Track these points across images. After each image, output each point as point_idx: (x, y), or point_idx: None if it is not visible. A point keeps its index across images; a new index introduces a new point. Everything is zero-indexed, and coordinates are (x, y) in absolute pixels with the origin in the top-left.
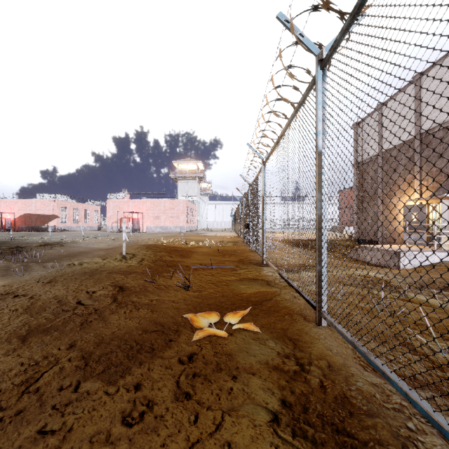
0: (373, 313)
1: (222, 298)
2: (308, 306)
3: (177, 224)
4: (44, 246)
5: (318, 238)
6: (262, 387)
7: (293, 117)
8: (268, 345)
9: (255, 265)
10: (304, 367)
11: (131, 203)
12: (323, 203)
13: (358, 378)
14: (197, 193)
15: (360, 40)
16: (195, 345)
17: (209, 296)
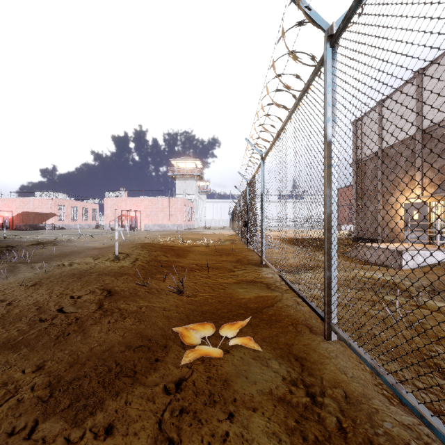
0: (387, 323)
1: (218, 304)
2: (313, 314)
3: (175, 222)
4: (36, 245)
5: (327, 239)
6: (265, 431)
7: (296, 106)
8: (271, 367)
9: (253, 266)
10: (316, 399)
11: (129, 201)
12: (332, 200)
13: (384, 416)
14: (195, 191)
15: (384, 0)
16: (185, 366)
17: (204, 302)
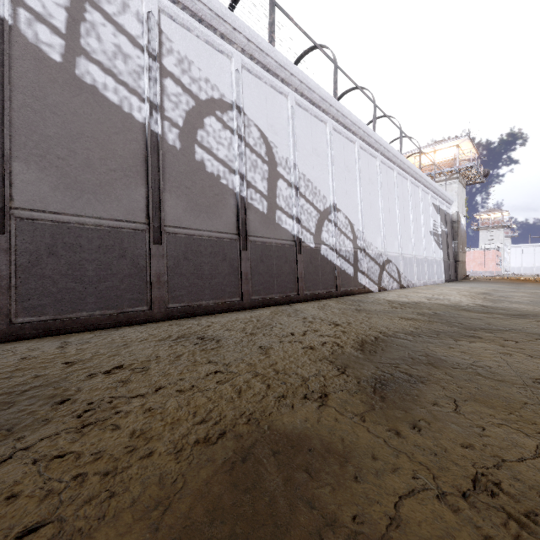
0: None
1: None
2: None
3: (486, 270)
4: None
5: None
6: None
7: None
8: None
9: None
10: None
11: None
12: None
13: None
14: (502, 240)
15: None
16: None
17: None
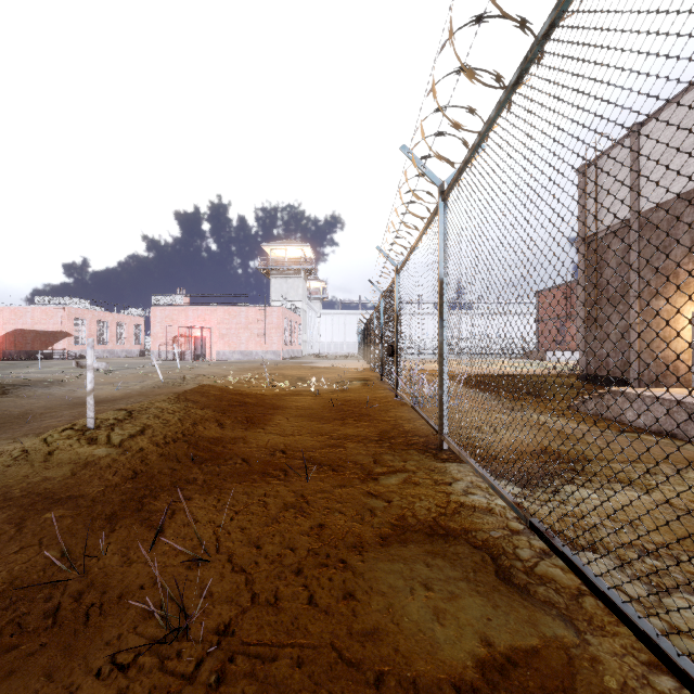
0: None
1: None
2: None
3: (267, 347)
4: None
5: None
6: None
7: None
8: None
9: (422, 456)
10: None
11: (191, 312)
12: None
13: None
14: (302, 296)
15: None
16: None
17: None
